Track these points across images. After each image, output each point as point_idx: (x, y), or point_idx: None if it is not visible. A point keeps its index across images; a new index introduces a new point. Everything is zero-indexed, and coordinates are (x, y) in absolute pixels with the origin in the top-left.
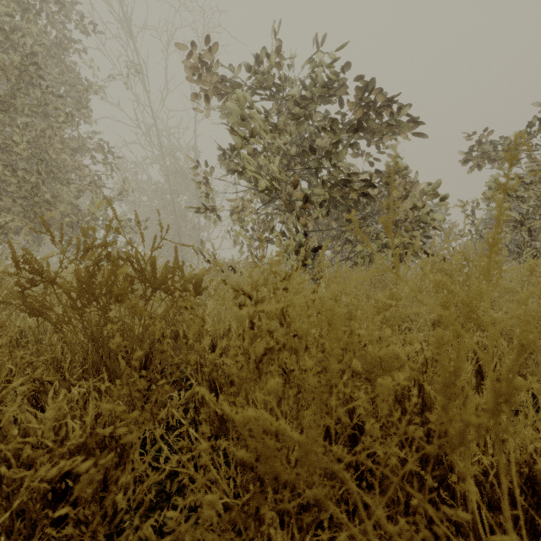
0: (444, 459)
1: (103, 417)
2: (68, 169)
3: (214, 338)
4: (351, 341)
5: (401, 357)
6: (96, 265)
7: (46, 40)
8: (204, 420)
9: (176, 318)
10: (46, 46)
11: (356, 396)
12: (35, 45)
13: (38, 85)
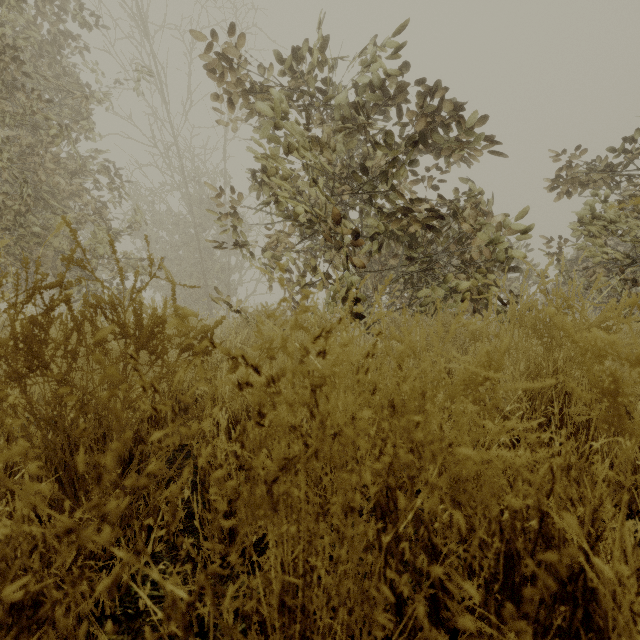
0: (582, 635)
1: (9, 573)
2: (65, 195)
3: (234, 411)
4: (428, 438)
5: (514, 470)
6: (48, 313)
7: (36, 35)
8: (210, 535)
9: (186, 383)
10: (36, 42)
11: (455, 589)
12: (19, 38)
13: (22, 89)
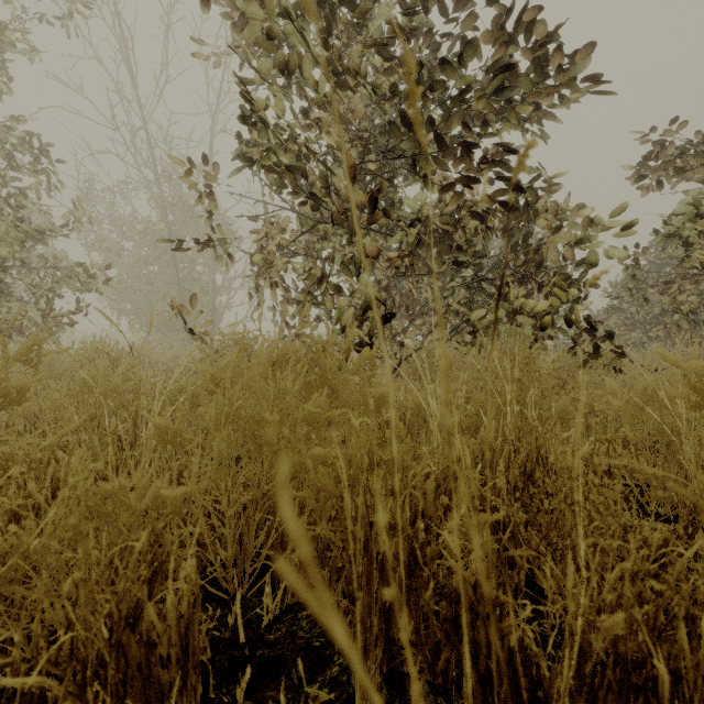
0: None
1: None
2: None
3: None
4: None
5: None
6: None
7: None
8: None
9: None
10: None
11: None
12: None
13: None
